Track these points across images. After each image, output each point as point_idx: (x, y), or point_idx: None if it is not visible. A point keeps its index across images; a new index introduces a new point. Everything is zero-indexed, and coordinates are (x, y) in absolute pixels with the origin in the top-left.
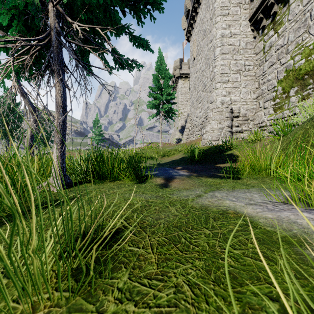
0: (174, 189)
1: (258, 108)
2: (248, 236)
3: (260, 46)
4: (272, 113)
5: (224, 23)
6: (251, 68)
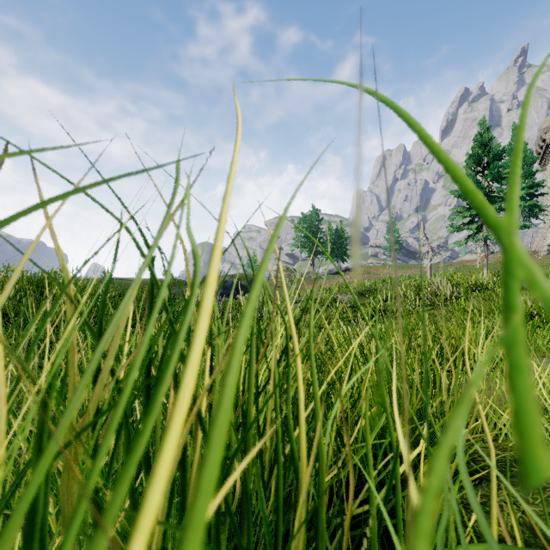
0: None
1: None
2: None
3: None
4: None
5: None
6: None
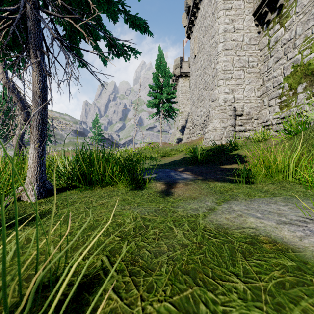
0: (178, 198)
1: (262, 106)
2: (313, 299)
3: (265, 41)
4: (277, 111)
5: (227, 17)
6: (255, 65)
